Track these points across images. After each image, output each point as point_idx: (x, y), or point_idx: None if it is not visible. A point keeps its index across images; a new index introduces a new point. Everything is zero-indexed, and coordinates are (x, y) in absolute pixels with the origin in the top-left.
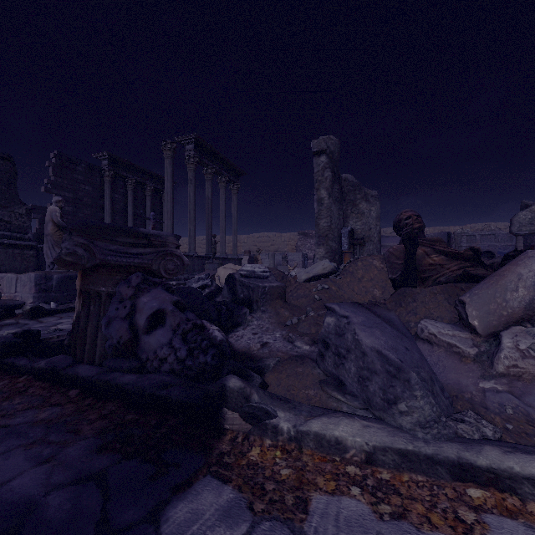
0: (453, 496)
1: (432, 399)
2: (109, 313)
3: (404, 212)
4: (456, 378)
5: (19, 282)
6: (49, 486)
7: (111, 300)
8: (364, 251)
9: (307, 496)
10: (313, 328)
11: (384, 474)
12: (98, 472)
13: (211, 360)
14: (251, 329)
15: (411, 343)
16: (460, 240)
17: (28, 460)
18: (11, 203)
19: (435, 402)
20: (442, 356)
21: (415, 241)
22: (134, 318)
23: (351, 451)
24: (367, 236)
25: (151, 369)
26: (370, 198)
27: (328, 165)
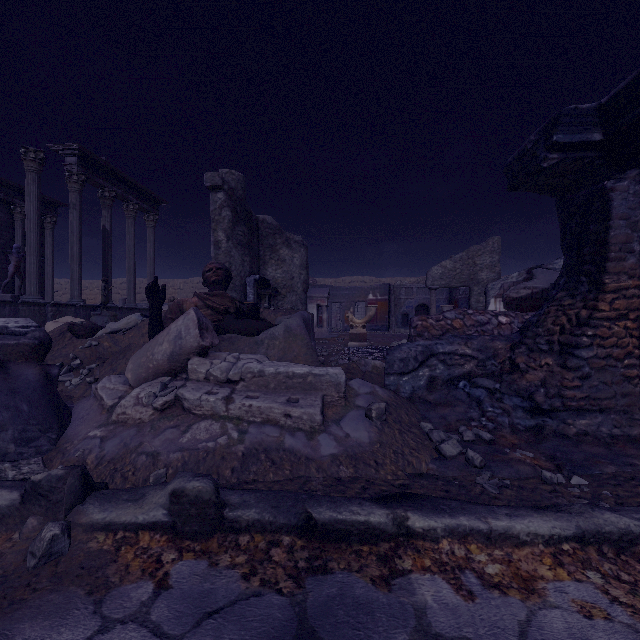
0: None
1: None
2: None
3: (209, 264)
4: (81, 429)
5: None
6: None
7: None
8: (286, 302)
9: None
10: None
11: None
12: None
13: None
14: None
15: (1, 398)
16: (399, 292)
17: None
18: None
19: None
20: (94, 410)
21: (160, 295)
22: None
23: None
24: (289, 285)
25: None
26: (293, 244)
27: (227, 203)
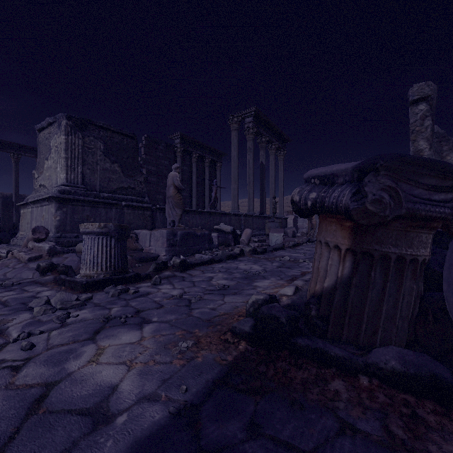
0: None
1: None
2: None
3: None
4: None
5: (153, 237)
6: None
7: None
8: None
9: None
10: None
11: None
12: None
13: None
14: None
15: None
16: None
17: None
18: (135, 173)
19: None
20: None
21: None
22: None
23: None
24: None
25: None
26: None
27: (429, 112)
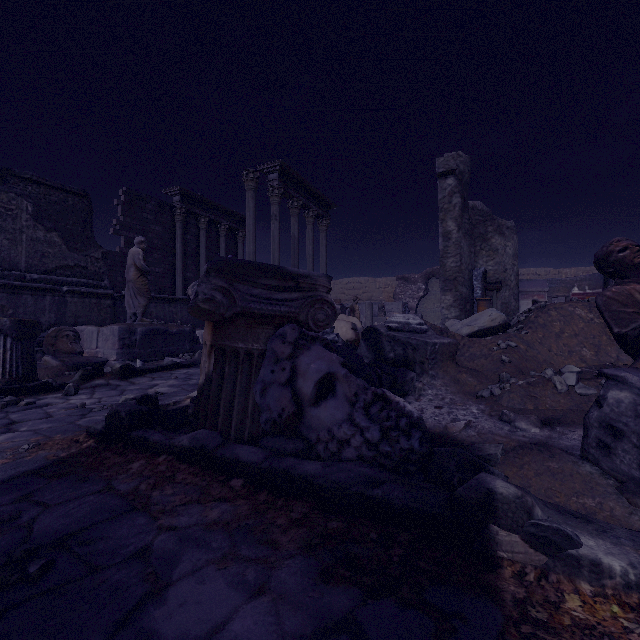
0: None
1: None
2: (262, 377)
3: (615, 242)
4: None
5: (101, 336)
6: (286, 637)
7: (264, 360)
8: (498, 298)
9: None
10: (526, 401)
11: None
12: (342, 618)
13: (419, 446)
14: (427, 401)
15: None
16: None
17: (232, 587)
18: (87, 246)
19: None
20: None
21: None
22: (295, 385)
23: None
24: (501, 279)
25: (326, 453)
26: (505, 230)
27: (457, 188)
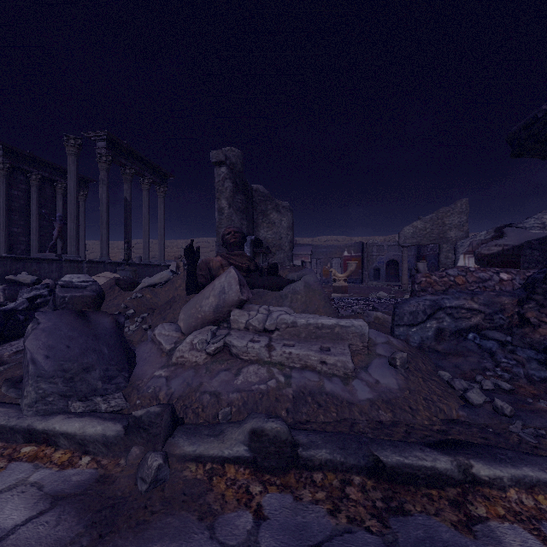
0: (9, 453)
1: (45, 385)
2: None
3: (227, 228)
4: (147, 369)
5: None
6: None
7: None
8: (275, 259)
9: None
10: None
11: None
12: None
13: None
14: None
15: (89, 342)
16: (371, 249)
17: None
18: None
19: (65, 388)
20: (154, 352)
21: (195, 255)
22: None
23: None
24: (278, 244)
25: None
26: (282, 209)
27: (229, 176)
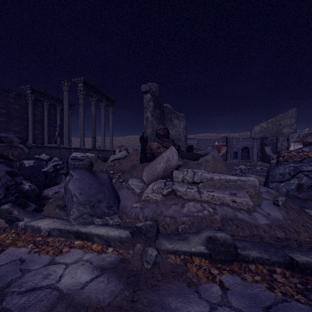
0: (68, 244)
1: (82, 208)
2: None
3: (159, 126)
4: (127, 203)
5: None
6: None
7: None
8: None
9: (8, 248)
10: None
11: (51, 239)
12: None
13: (14, 199)
14: (60, 186)
15: (99, 187)
16: (232, 141)
17: None
18: None
19: (90, 210)
20: (129, 194)
21: (145, 141)
22: None
23: (43, 232)
24: (178, 138)
25: None
26: (180, 117)
27: (151, 99)
